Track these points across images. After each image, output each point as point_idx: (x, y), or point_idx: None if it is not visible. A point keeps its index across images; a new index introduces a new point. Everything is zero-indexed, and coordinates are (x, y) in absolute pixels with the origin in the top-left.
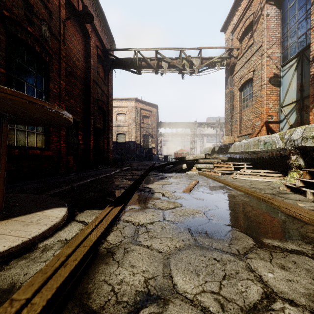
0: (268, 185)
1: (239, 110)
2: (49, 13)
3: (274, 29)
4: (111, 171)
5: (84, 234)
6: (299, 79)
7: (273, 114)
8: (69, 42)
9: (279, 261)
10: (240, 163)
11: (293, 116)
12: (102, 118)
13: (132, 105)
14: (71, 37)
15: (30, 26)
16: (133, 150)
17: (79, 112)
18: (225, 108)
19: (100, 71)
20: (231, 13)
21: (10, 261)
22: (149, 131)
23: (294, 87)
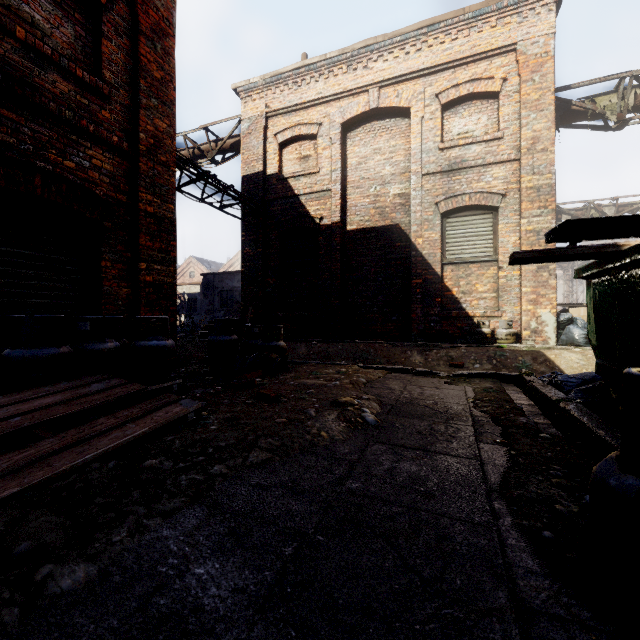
0: None
1: None
2: None
3: None
4: None
5: None
6: None
7: None
8: None
9: None
10: None
11: None
12: None
13: None
14: None
15: None
16: None
17: None
18: None
19: None
20: None
21: None
22: None
23: None
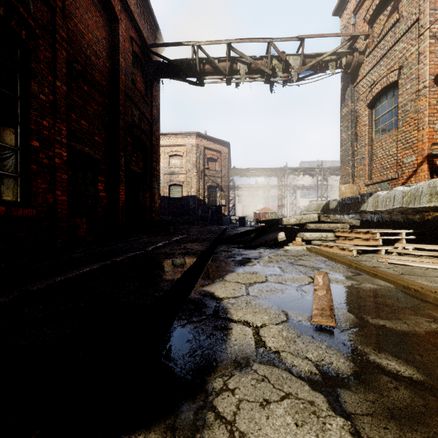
0: None
1: (368, 140)
2: None
3: None
4: (151, 243)
5: None
6: None
7: None
8: (78, 20)
9: None
10: (393, 231)
11: None
12: (142, 158)
13: (192, 143)
14: (83, 12)
15: None
16: (193, 209)
17: (98, 143)
18: (341, 139)
19: (137, 81)
20: None
21: None
22: (217, 181)
23: None
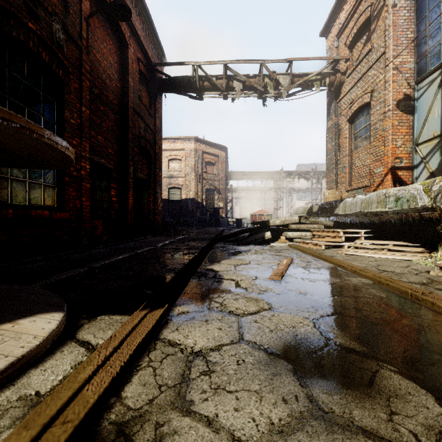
0: (406, 267)
1: (349, 151)
2: (64, 5)
3: (405, 27)
4: (158, 242)
5: (74, 384)
6: None
7: (403, 156)
8: (96, 51)
9: None
10: (354, 230)
11: (435, 158)
12: (147, 165)
13: (191, 147)
14: (100, 43)
15: (33, 22)
16: (191, 211)
17: (111, 154)
18: (327, 148)
19: (143, 96)
20: (336, 8)
21: None
22: (215, 184)
23: (436, 114)
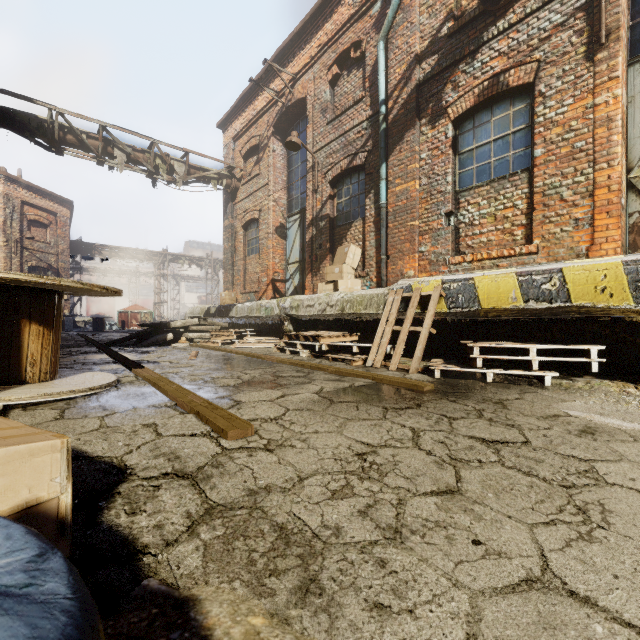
0: (266, 350)
1: (243, 255)
2: None
3: (281, 170)
4: None
5: (148, 375)
6: (302, 238)
7: (280, 271)
8: None
9: (254, 370)
10: (243, 330)
11: (297, 277)
12: None
13: None
14: None
15: None
16: None
17: None
18: (224, 247)
19: None
20: (232, 113)
21: (117, 386)
22: (48, 259)
23: (298, 245)
